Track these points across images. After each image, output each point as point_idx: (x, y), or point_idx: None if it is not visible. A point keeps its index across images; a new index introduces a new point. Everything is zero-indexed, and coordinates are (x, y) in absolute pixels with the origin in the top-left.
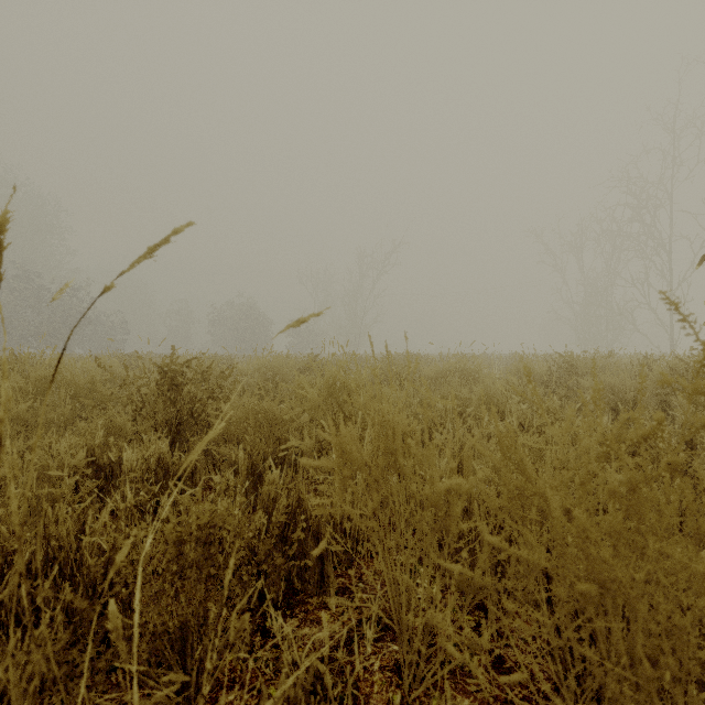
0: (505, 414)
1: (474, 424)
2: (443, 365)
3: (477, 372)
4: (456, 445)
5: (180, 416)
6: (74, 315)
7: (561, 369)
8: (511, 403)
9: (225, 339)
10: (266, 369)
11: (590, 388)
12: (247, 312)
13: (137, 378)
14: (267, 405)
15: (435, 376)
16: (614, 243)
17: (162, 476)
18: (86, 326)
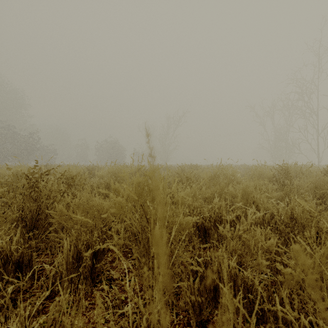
0: (258, 205)
1: (241, 214)
2: (213, 171)
3: (233, 176)
4: (228, 228)
5: (39, 209)
6: (30, 146)
7: (280, 174)
8: (261, 197)
9: (103, 158)
10: (112, 174)
11: (302, 185)
12: (114, 144)
13: (7, 183)
14: (93, 204)
15: (209, 178)
16: (289, 111)
17: (1, 265)
18: (36, 151)
